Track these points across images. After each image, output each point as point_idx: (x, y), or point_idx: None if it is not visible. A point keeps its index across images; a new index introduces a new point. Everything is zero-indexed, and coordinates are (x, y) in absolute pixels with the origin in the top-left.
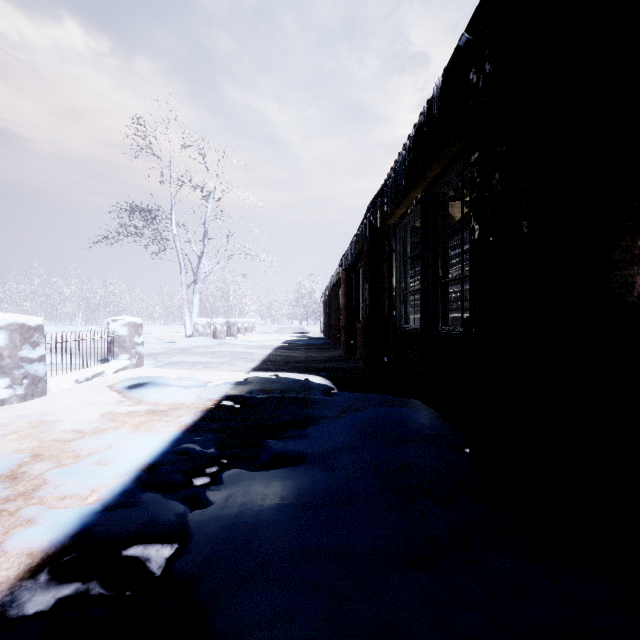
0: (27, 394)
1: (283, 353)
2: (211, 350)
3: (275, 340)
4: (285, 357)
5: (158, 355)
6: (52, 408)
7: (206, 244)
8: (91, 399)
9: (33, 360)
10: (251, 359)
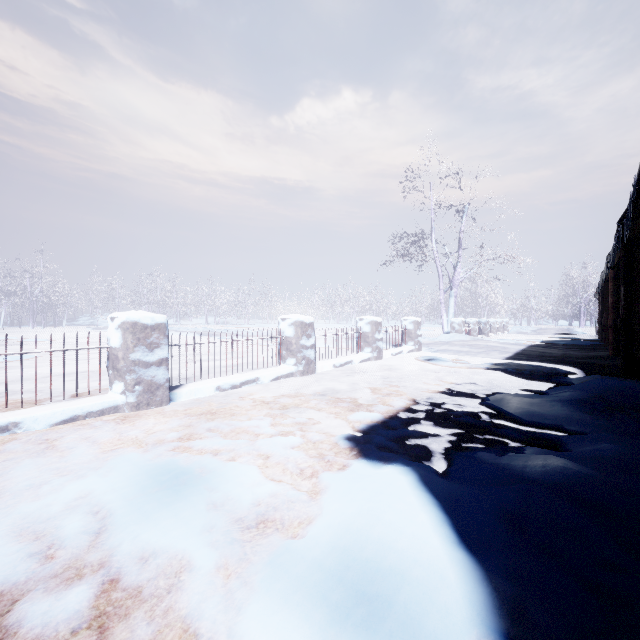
0: (377, 357)
1: (537, 349)
2: (468, 343)
3: (530, 339)
4: (539, 352)
5: (429, 345)
6: (391, 364)
7: (460, 255)
8: (406, 363)
9: (379, 340)
10: (504, 351)
